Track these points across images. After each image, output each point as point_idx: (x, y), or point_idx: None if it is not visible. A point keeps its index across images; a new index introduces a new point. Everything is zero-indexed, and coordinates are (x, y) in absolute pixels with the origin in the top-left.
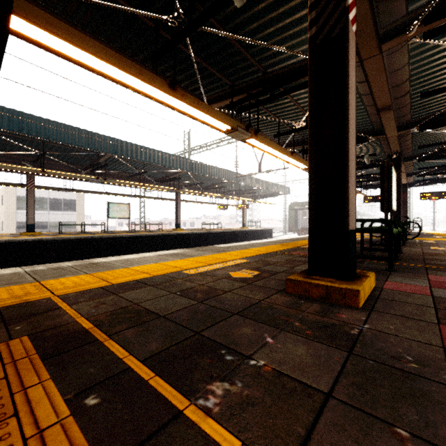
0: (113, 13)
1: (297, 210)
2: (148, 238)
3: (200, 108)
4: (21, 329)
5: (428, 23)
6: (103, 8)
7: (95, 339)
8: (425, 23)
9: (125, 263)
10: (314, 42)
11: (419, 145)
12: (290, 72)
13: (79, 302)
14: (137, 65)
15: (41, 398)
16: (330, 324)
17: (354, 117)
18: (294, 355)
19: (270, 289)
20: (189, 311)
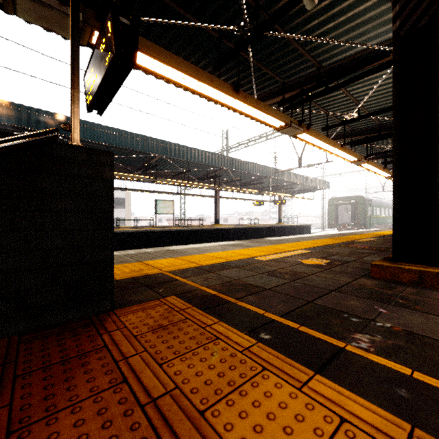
0: (183, 30)
1: (337, 206)
2: (192, 232)
3: (259, 107)
4: (164, 292)
5: None
6: (175, 26)
7: (227, 300)
8: None
9: (196, 250)
10: (398, 34)
11: None
12: (348, 63)
13: (189, 277)
14: (209, 74)
15: (226, 332)
16: (436, 303)
17: None
18: (415, 322)
19: (352, 274)
20: (289, 287)
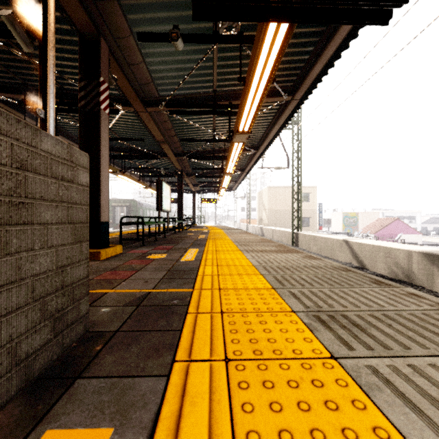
0: None
1: (115, 207)
2: None
3: None
4: None
5: (168, 107)
6: None
7: None
8: (166, 107)
9: None
10: (83, 110)
11: (192, 168)
12: None
13: None
14: None
15: None
16: None
17: (107, 160)
18: None
19: None
20: None
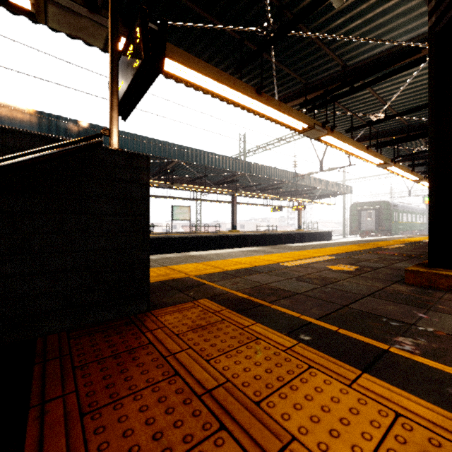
0: (204, 32)
1: (360, 211)
2: (209, 239)
3: (281, 109)
4: (195, 295)
5: None
6: (196, 29)
7: (260, 304)
8: None
9: (218, 256)
10: (434, 30)
11: None
12: (375, 62)
13: (216, 281)
14: (232, 77)
15: (265, 332)
16: None
17: None
18: None
19: (384, 280)
20: (320, 292)
